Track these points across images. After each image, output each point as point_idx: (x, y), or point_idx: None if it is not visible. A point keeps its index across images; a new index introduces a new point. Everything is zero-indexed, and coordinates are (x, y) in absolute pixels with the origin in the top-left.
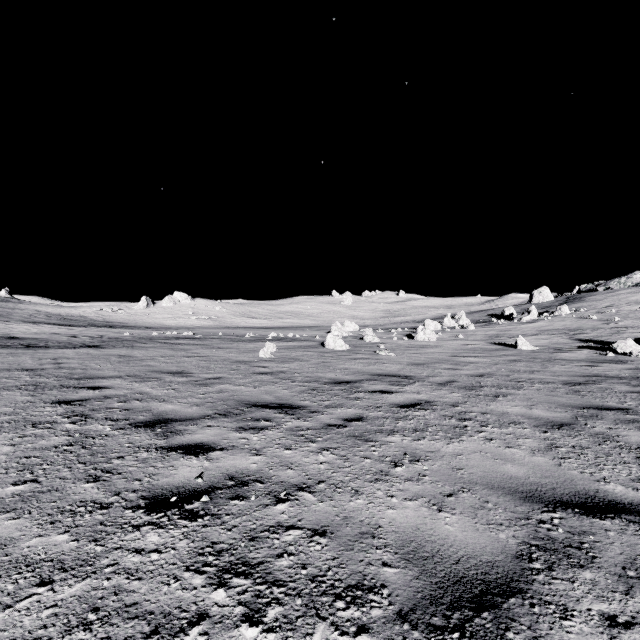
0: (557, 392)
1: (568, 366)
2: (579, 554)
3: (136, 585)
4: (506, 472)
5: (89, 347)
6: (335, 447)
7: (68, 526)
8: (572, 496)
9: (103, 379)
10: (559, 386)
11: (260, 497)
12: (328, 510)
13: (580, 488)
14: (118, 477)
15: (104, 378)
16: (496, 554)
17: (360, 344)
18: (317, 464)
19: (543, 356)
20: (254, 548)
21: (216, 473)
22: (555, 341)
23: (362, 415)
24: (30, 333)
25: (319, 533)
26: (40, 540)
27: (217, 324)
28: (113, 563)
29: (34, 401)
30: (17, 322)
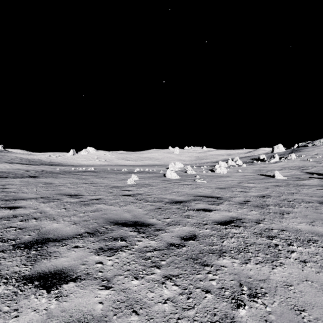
0: (320, 210)
1: (311, 189)
2: None
3: None
4: None
5: (31, 177)
6: (177, 274)
7: None
8: None
9: (23, 200)
10: (317, 205)
11: None
12: None
13: None
14: None
15: (24, 199)
16: None
17: (185, 175)
18: (161, 303)
19: (292, 183)
20: None
21: None
22: (293, 173)
23: (194, 233)
24: (4, 169)
25: None
26: None
27: (109, 163)
28: None
29: None
30: (2, 162)
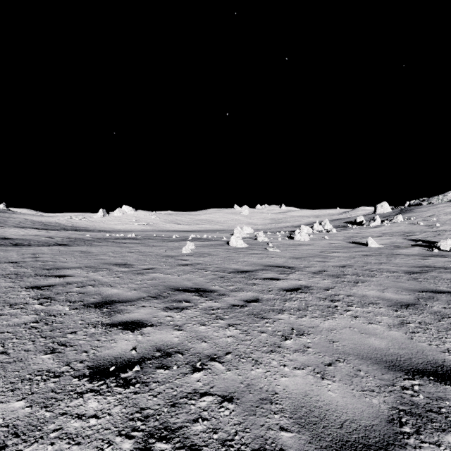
0: (401, 279)
1: (406, 259)
2: (440, 418)
3: (75, 450)
4: (371, 344)
5: (60, 245)
6: (238, 323)
7: (25, 393)
8: (425, 365)
9: (67, 269)
10: (402, 274)
11: (180, 366)
12: (234, 378)
13: (430, 358)
14: (70, 349)
15: (68, 268)
16: (372, 418)
17: (255, 243)
18: (225, 338)
19: (387, 252)
20: (175, 413)
21: (147, 346)
22: (394, 241)
23: (258, 297)
24: (19, 235)
25: (227, 399)
26: (1, 406)
27: (153, 228)
28: (58, 428)
29: (14, 286)
30: (10, 227)
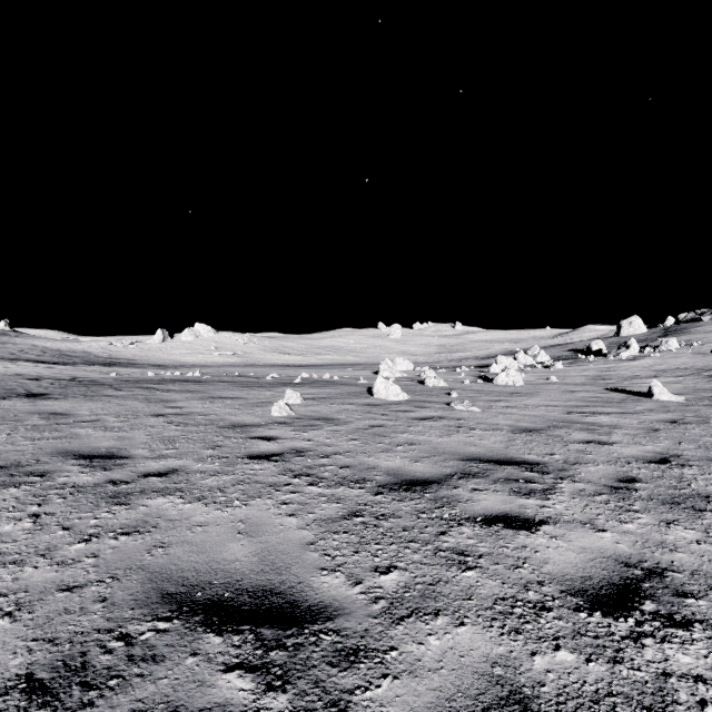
0: None
1: None
2: None
3: None
4: None
5: (27, 397)
6: None
7: None
8: None
9: None
10: None
11: None
12: None
13: None
14: None
15: None
16: None
17: (421, 390)
18: None
19: (709, 413)
20: None
21: None
22: (693, 386)
23: (515, 680)
24: None
25: None
26: None
27: (243, 361)
28: None
29: None
30: None
